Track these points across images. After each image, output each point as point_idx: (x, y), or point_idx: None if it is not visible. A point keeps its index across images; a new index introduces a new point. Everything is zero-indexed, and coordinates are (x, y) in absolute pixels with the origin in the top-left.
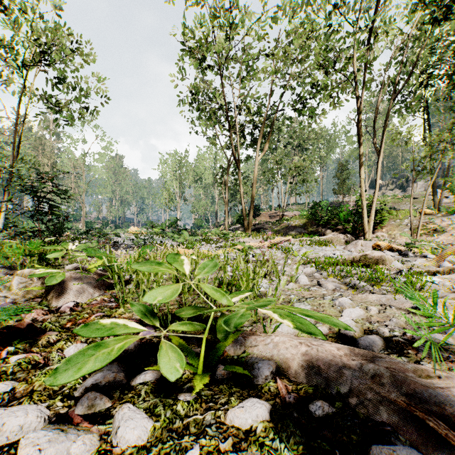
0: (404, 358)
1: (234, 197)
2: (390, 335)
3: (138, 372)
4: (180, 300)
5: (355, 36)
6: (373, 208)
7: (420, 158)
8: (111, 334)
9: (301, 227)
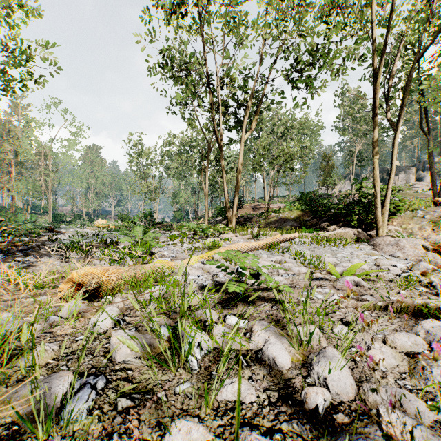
0: None
1: (215, 189)
2: None
3: None
4: None
5: None
6: (388, 196)
7: None
8: None
9: (292, 219)
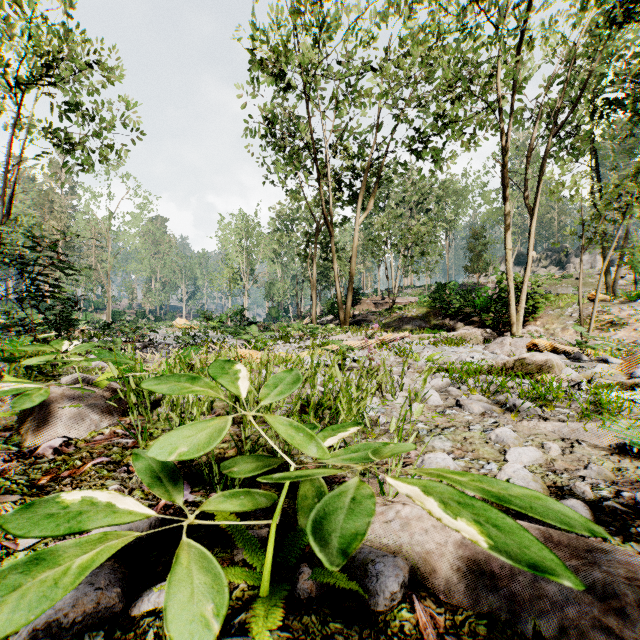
0: (636, 546)
1: (324, 277)
2: (595, 496)
3: (149, 583)
4: (239, 433)
5: (500, 42)
6: (524, 292)
7: (593, 219)
8: (74, 530)
9: (420, 318)
